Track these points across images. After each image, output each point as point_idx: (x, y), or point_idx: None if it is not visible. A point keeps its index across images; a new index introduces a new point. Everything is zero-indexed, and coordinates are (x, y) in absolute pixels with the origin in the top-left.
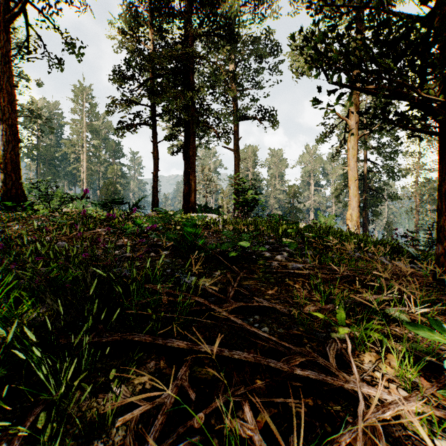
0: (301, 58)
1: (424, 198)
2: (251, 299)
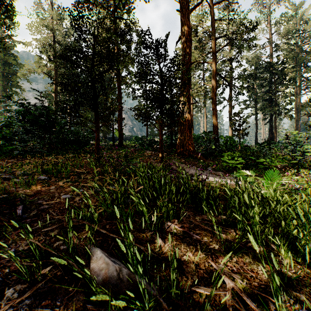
0: None
1: None
2: None
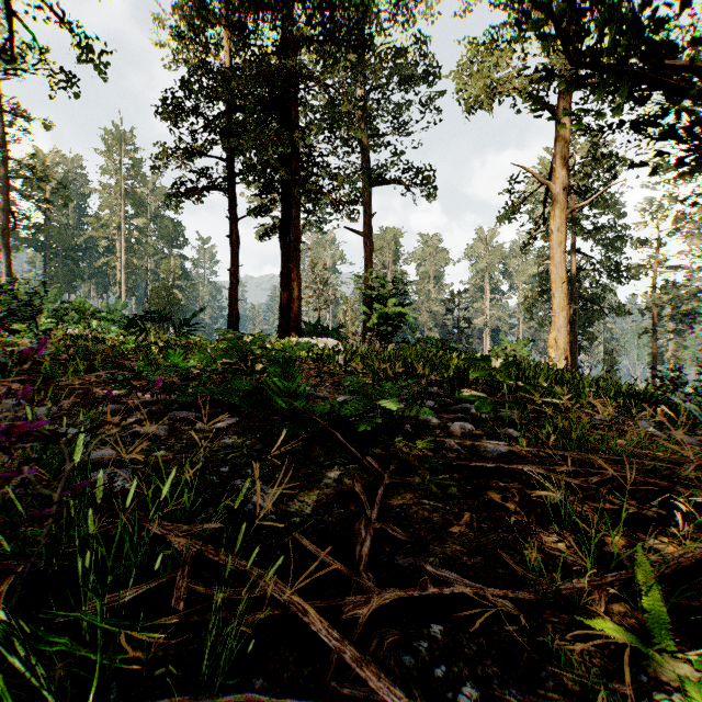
0: (474, 83)
1: (664, 312)
2: (413, 555)
